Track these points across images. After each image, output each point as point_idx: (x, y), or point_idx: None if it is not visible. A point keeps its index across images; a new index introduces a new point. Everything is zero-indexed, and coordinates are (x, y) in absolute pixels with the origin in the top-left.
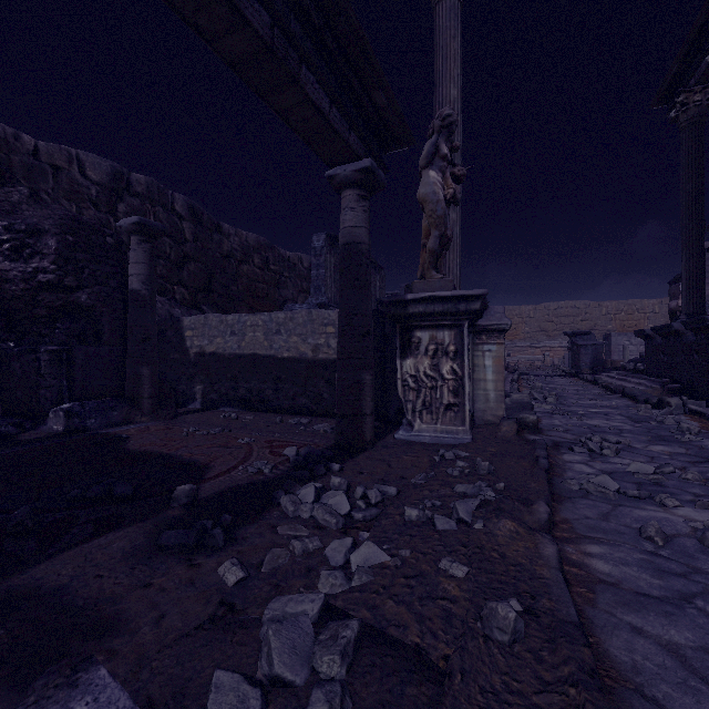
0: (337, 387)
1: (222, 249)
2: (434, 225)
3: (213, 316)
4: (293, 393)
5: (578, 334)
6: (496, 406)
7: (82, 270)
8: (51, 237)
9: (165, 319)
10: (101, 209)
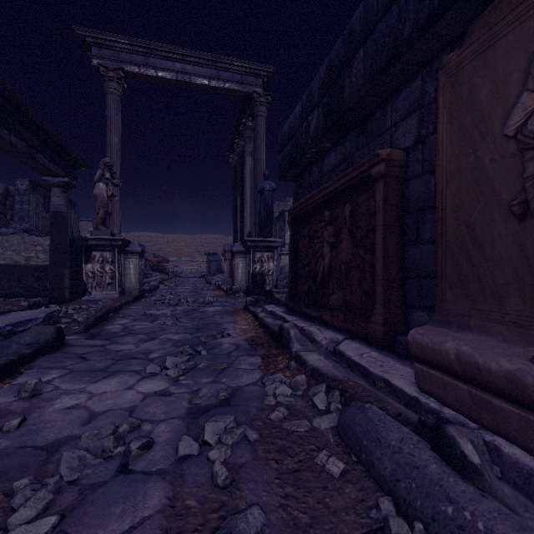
0: (49, 276)
1: None
2: (102, 207)
3: None
4: (8, 286)
5: (211, 254)
6: (135, 285)
7: None
8: None
9: None
10: None
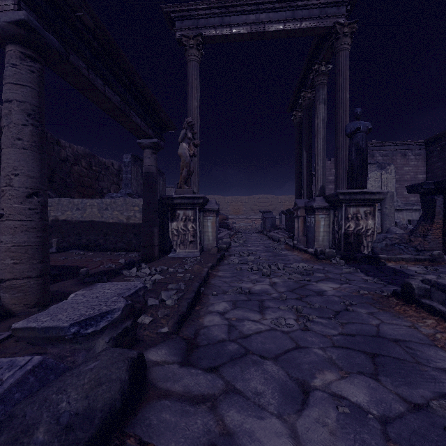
0: (142, 234)
1: (60, 156)
2: (185, 166)
3: (64, 199)
4: (115, 241)
5: (266, 212)
6: (212, 242)
7: None
8: None
9: None
10: None
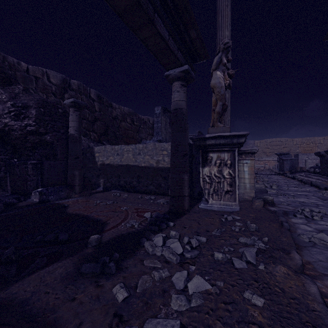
0: (170, 181)
1: (112, 115)
2: (219, 99)
3: (108, 146)
4: (146, 183)
5: (283, 154)
6: (250, 191)
7: (47, 125)
8: (33, 109)
9: (86, 148)
10: (57, 97)
